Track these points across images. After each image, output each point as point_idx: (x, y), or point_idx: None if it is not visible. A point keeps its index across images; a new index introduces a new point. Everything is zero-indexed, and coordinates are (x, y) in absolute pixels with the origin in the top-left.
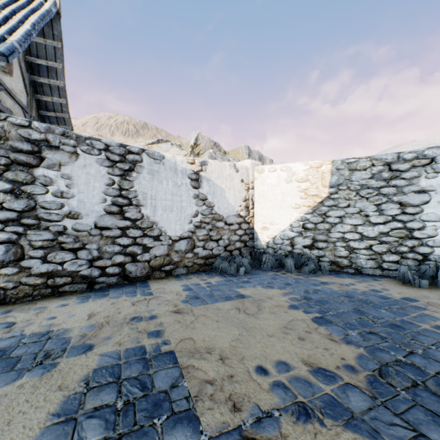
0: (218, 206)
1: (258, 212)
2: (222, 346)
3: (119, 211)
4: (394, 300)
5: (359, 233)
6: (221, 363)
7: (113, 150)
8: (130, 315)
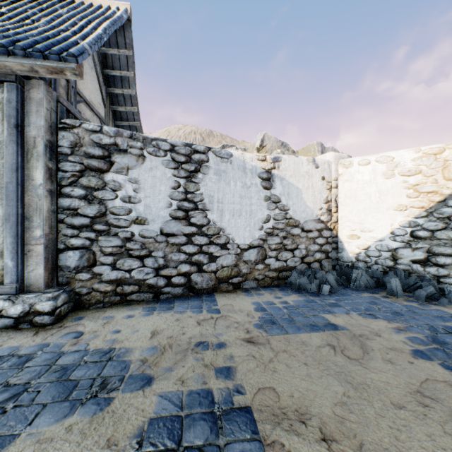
0: (293, 209)
1: (344, 216)
2: (321, 412)
3: (184, 216)
4: None
5: None
6: (325, 448)
7: (179, 151)
8: (195, 339)
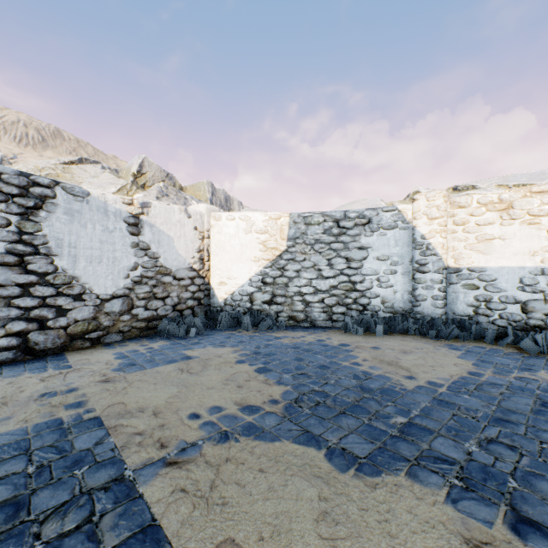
0: (165, 257)
1: (215, 265)
2: (157, 404)
3: (18, 262)
4: (333, 346)
5: (314, 287)
6: (153, 417)
7: (8, 180)
8: (39, 392)
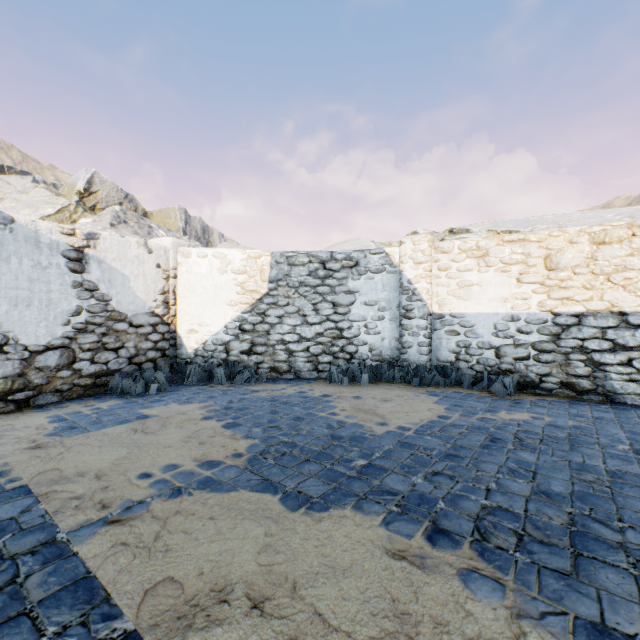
0: (118, 300)
1: (184, 310)
2: (102, 466)
3: None
4: (313, 398)
5: (298, 334)
6: (96, 480)
7: None
8: None
